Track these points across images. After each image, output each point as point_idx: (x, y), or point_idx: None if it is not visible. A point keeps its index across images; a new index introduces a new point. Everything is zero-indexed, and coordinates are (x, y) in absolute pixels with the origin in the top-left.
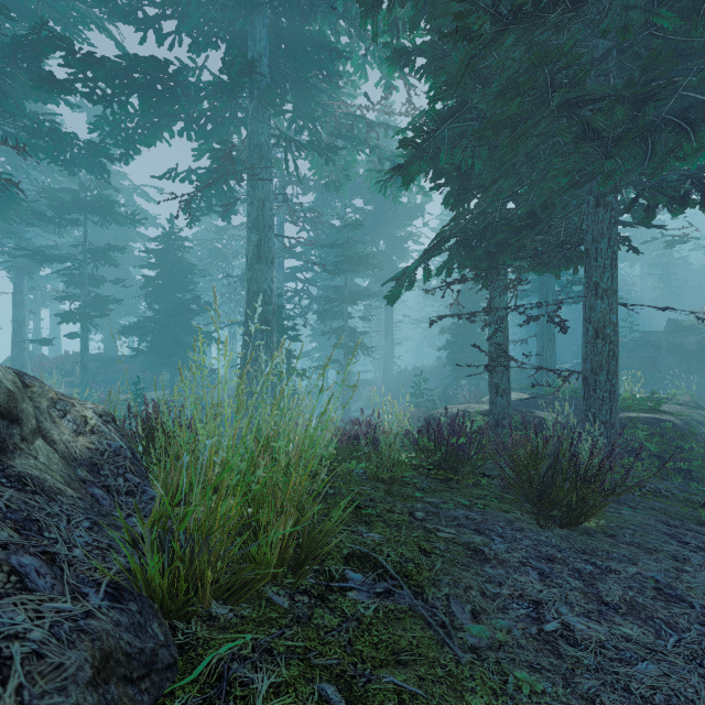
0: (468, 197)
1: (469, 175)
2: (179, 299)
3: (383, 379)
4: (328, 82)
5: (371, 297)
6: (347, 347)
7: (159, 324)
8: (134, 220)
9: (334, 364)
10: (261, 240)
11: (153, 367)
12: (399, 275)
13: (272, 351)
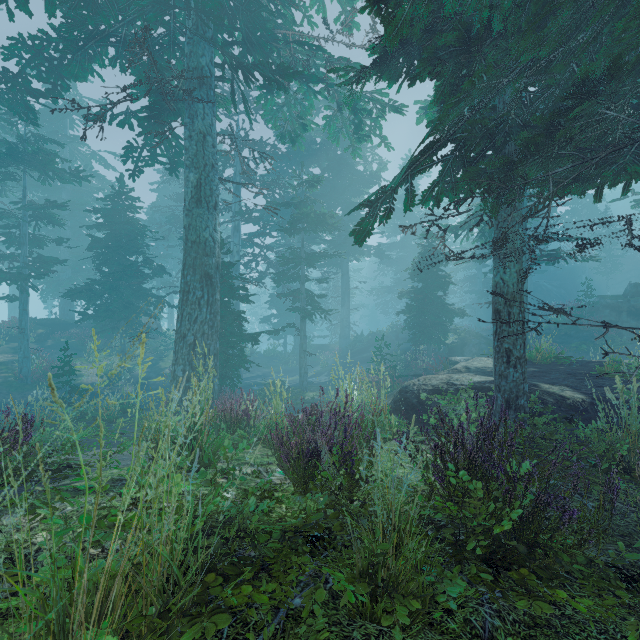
0: (468, 92)
1: (479, 45)
2: (129, 261)
3: (340, 344)
4: (282, 15)
5: (328, 264)
6: (304, 310)
7: (106, 287)
8: (79, 177)
9: (292, 329)
10: (201, 180)
11: (102, 332)
12: (372, 200)
13: (215, 312)
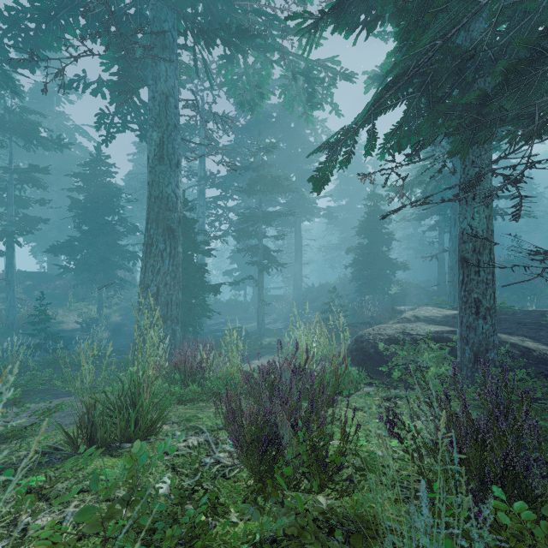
0: None
1: None
2: (105, 220)
3: (293, 294)
4: None
5: (283, 224)
6: (261, 264)
7: (85, 243)
8: (60, 145)
9: (251, 281)
10: (164, 139)
11: (82, 283)
12: (332, 142)
13: (177, 264)
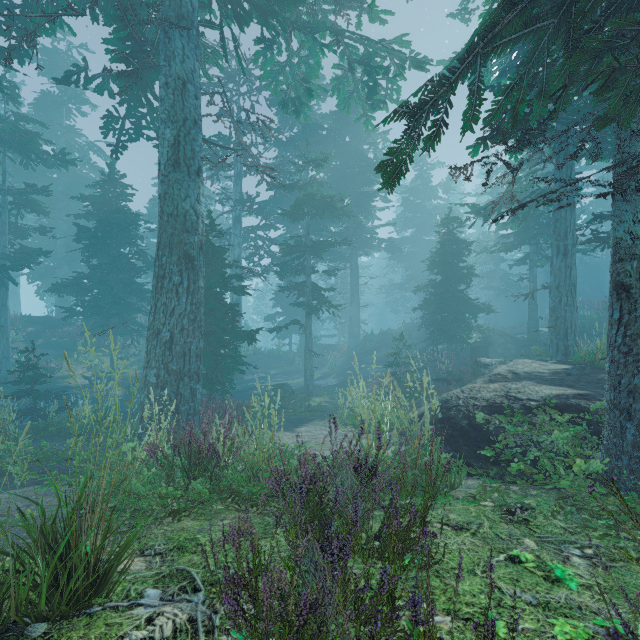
0: None
1: None
2: (120, 253)
3: (349, 344)
4: None
5: (336, 259)
6: (309, 305)
7: (95, 281)
8: (65, 161)
9: (297, 328)
10: (179, 138)
11: (92, 330)
12: (415, 105)
13: (197, 302)
